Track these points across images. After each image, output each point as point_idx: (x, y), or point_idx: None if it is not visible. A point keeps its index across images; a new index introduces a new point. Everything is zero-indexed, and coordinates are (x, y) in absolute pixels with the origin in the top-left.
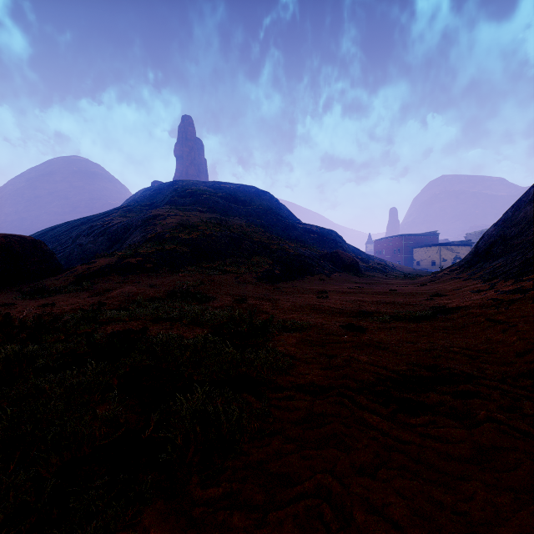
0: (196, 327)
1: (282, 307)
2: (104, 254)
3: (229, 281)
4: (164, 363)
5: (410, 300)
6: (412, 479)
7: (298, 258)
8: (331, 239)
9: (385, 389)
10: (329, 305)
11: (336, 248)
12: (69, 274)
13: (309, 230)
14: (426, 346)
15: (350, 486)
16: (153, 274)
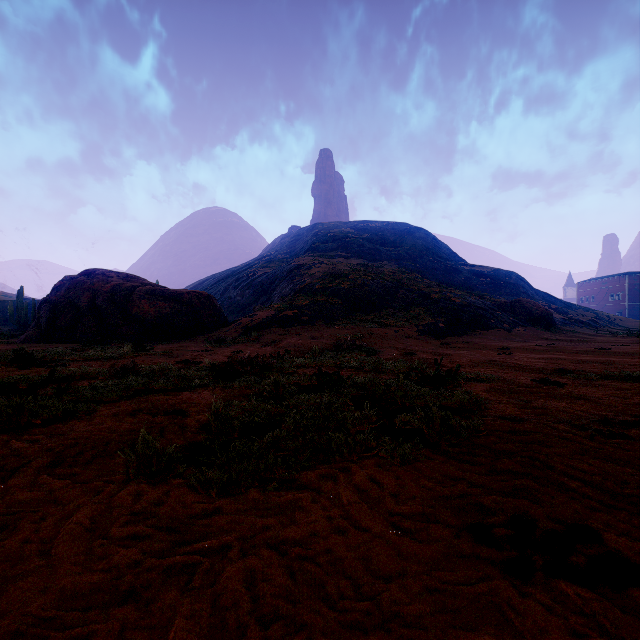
0: (380, 374)
1: (458, 362)
2: (261, 307)
3: (389, 335)
4: (377, 394)
5: (628, 361)
6: (602, 462)
7: (466, 308)
8: (510, 284)
9: (583, 423)
10: (515, 362)
11: (518, 295)
12: (236, 326)
13: (479, 273)
14: (639, 401)
15: (552, 459)
16: (310, 327)
